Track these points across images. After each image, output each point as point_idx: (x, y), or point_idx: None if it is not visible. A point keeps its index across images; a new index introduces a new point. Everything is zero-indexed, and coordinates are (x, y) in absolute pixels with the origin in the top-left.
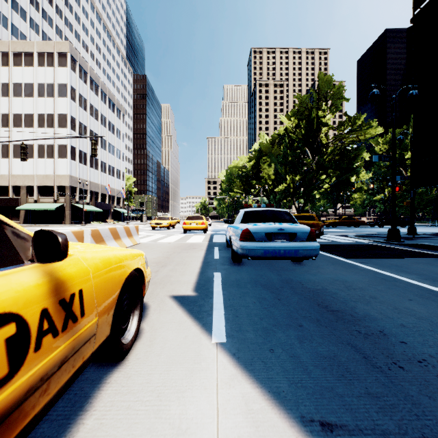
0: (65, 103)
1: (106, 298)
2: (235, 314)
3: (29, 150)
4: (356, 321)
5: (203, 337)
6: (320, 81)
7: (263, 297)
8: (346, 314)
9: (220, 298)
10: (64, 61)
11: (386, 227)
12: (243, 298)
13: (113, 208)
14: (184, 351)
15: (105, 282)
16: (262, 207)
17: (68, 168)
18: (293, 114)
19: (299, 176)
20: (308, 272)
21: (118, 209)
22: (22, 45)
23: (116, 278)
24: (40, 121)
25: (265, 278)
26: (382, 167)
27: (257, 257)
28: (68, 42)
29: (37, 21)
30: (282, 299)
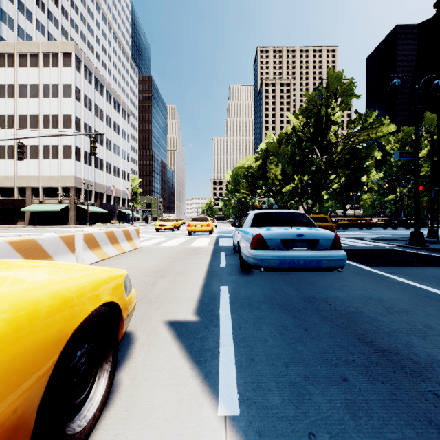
0: (70, 104)
1: (11, 390)
2: (249, 355)
3: (34, 151)
4: (423, 371)
5: (205, 403)
6: (329, 77)
7: (283, 324)
8: (403, 357)
9: (228, 325)
10: (69, 62)
11: (400, 229)
12: (258, 325)
13: (118, 209)
14: (175, 435)
15: (12, 359)
16: (274, 209)
17: (72, 169)
18: (301, 112)
19: (307, 176)
20: (333, 286)
21: (123, 210)
22: (27, 46)
23: (49, 338)
24: (45, 122)
25: (281, 294)
26: (393, 166)
27: (272, 268)
28: (73, 42)
29: (43, 22)
30: (308, 328)
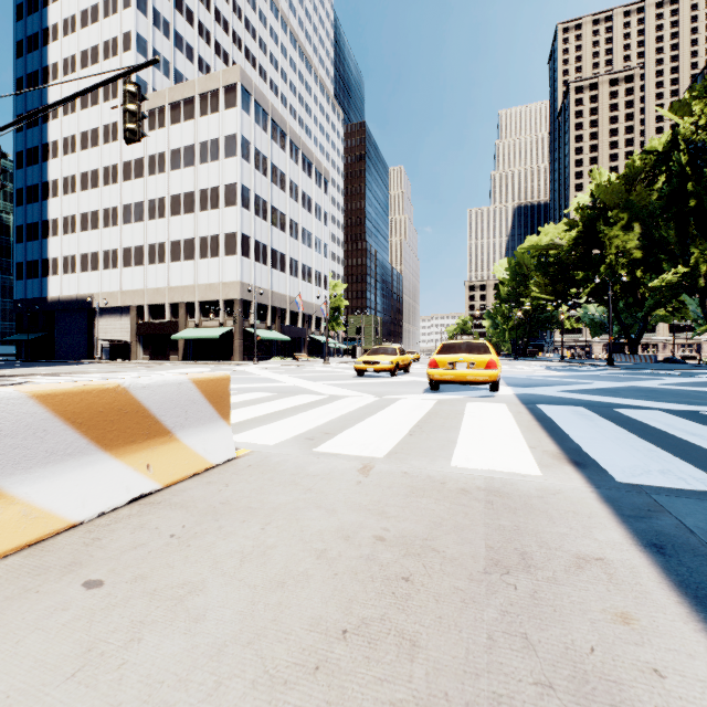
0: (234, 166)
1: None
2: None
3: (189, 248)
4: None
5: None
6: None
7: None
8: None
9: None
10: (233, 99)
11: None
12: None
13: (309, 335)
14: None
15: None
16: None
17: (237, 271)
18: (703, 90)
19: None
20: None
21: (317, 337)
22: (180, 90)
23: None
24: (202, 201)
25: None
26: None
27: None
28: (238, 66)
29: (207, 60)
30: None
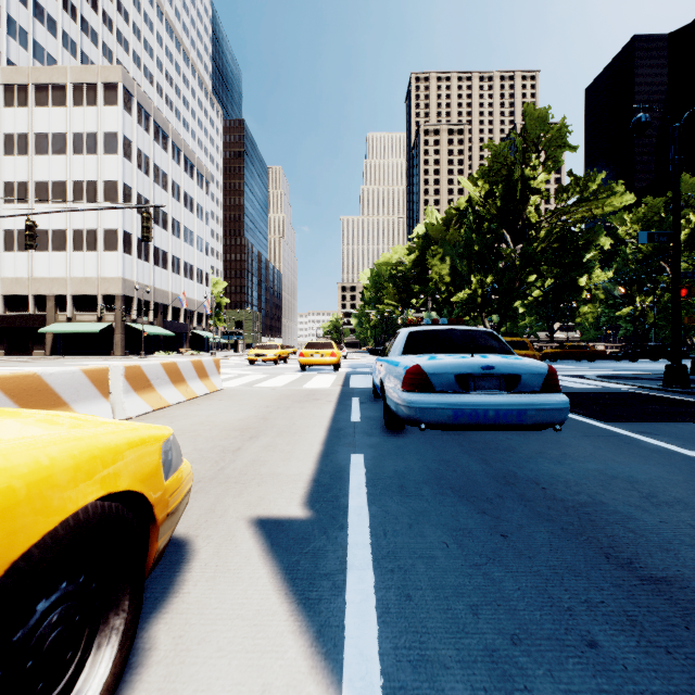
0: (115, 164)
1: None
2: (402, 588)
3: (60, 239)
4: None
5: None
6: (528, 118)
7: (463, 526)
8: None
9: (363, 527)
10: (114, 97)
11: (642, 361)
12: (417, 528)
13: (191, 330)
14: None
15: None
16: (441, 325)
17: (119, 267)
18: (481, 175)
19: (492, 277)
20: (545, 456)
21: (199, 332)
22: (48, 73)
23: None
24: (77, 192)
25: (457, 469)
26: (630, 261)
27: (439, 425)
28: (120, 67)
29: (73, 36)
30: (510, 534)
